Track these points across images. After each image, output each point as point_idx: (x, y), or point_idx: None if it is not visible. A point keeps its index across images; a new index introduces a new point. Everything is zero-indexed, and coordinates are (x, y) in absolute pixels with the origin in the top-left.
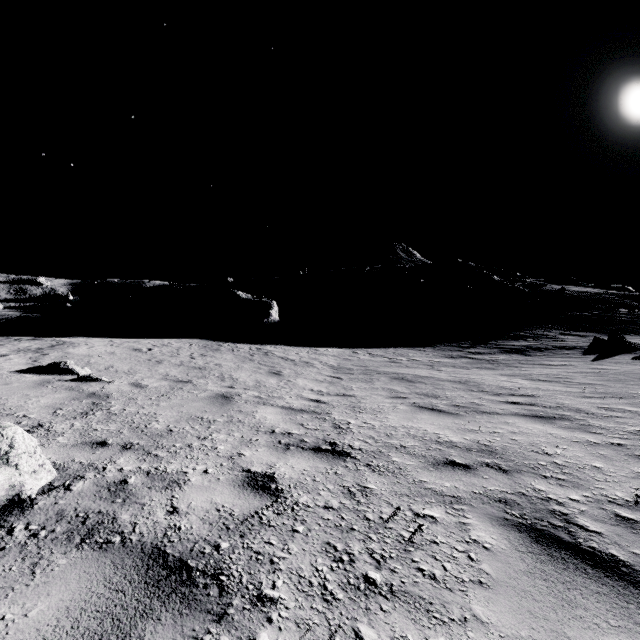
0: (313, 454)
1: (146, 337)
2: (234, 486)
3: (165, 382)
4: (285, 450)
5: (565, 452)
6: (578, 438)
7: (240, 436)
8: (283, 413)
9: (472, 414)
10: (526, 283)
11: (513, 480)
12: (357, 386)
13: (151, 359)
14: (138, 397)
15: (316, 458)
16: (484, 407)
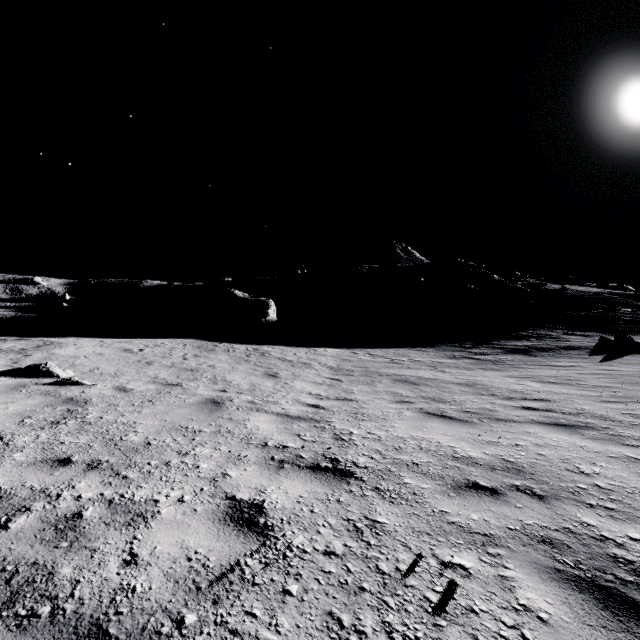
0: (311, 474)
1: (139, 337)
2: (213, 521)
3: (152, 385)
4: (278, 469)
5: (605, 471)
6: (614, 452)
7: (227, 450)
8: (278, 421)
9: (486, 422)
10: (526, 282)
11: (553, 510)
12: (358, 389)
13: (141, 360)
14: (120, 403)
15: (314, 480)
16: (498, 413)
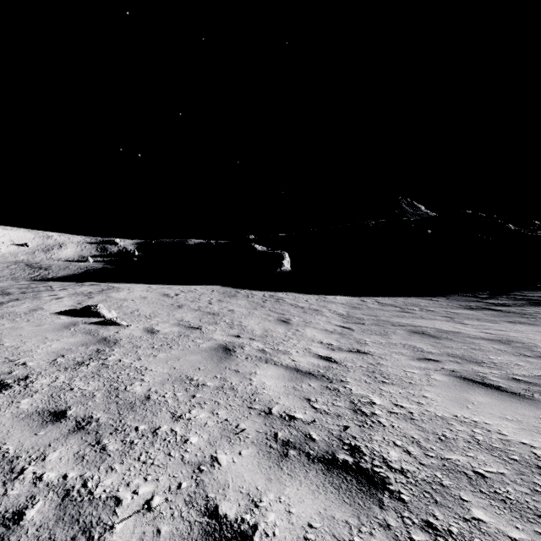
0: (324, 475)
1: (179, 284)
2: None
3: (176, 328)
4: (281, 458)
5: None
6: None
7: (225, 417)
8: (286, 377)
9: None
10: None
11: None
12: (371, 340)
13: (174, 304)
14: (142, 345)
15: (330, 488)
16: None
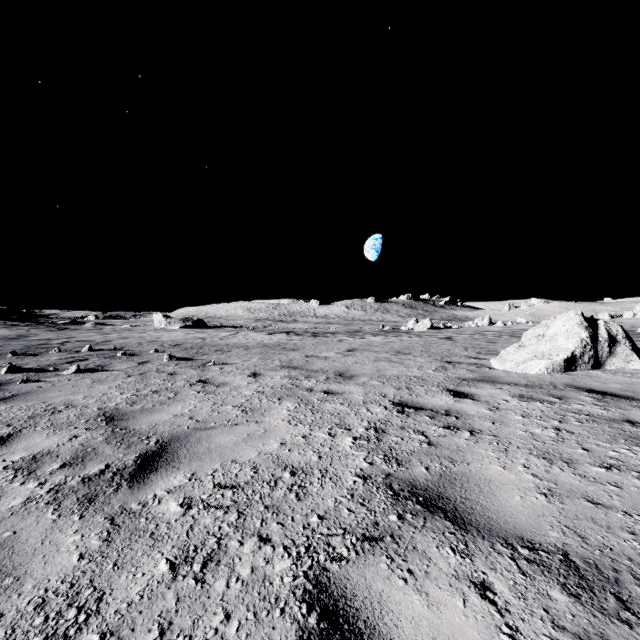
0: None
1: None
2: None
3: None
4: None
5: None
6: None
7: None
8: None
9: None
10: None
11: (5, 518)
12: None
13: None
14: None
15: None
16: None
